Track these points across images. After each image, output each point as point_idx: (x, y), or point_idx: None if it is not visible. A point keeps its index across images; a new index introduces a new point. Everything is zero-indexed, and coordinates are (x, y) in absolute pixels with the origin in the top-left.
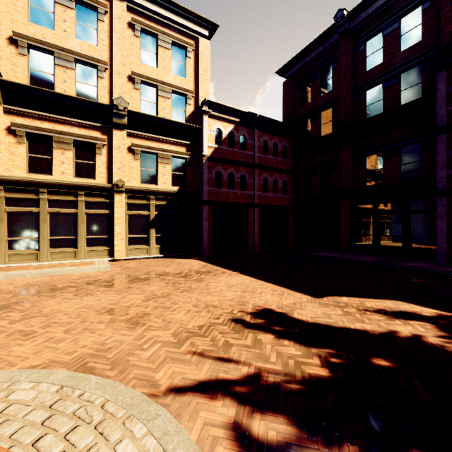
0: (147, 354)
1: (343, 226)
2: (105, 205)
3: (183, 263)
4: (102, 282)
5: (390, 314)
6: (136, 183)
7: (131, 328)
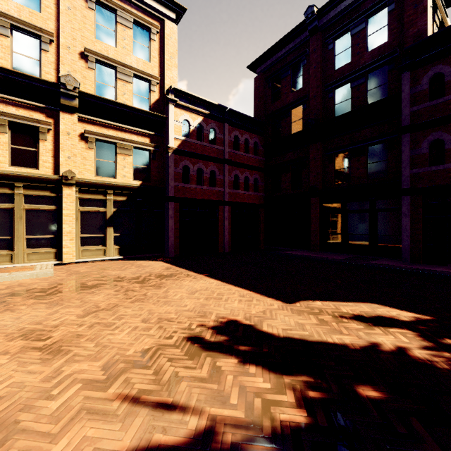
0: (52, 407)
1: (313, 224)
2: (51, 199)
3: (145, 266)
4: (35, 291)
5: (368, 321)
6: (90, 175)
7: (46, 359)
